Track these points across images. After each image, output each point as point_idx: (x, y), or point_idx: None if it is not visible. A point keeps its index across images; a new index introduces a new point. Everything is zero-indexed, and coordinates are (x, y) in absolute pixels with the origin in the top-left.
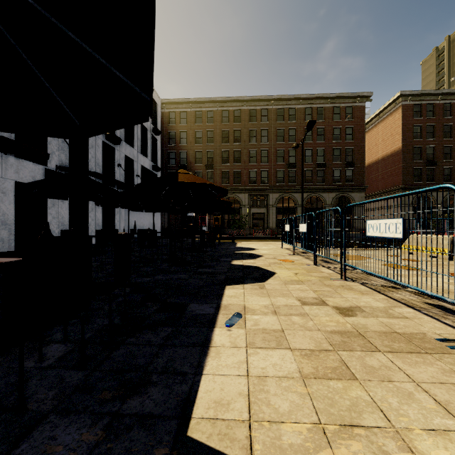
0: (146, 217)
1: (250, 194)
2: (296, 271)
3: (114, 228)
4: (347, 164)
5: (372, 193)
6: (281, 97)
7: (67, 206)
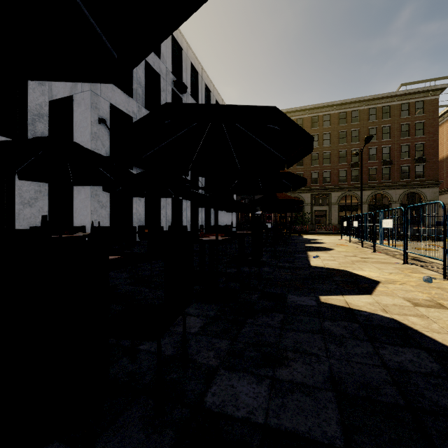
0: (225, 216)
1: (312, 193)
2: (347, 249)
3: (210, 224)
4: (416, 160)
5: None
6: (343, 102)
7: (190, 210)
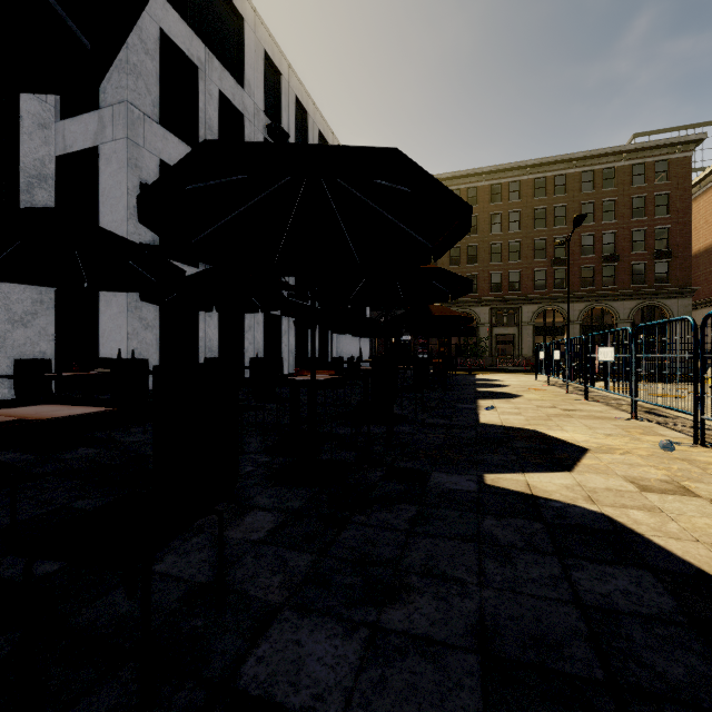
0: (352, 343)
1: (492, 307)
2: (542, 395)
3: (327, 356)
4: (657, 254)
5: (711, 296)
6: (541, 162)
7: (294, 333)
